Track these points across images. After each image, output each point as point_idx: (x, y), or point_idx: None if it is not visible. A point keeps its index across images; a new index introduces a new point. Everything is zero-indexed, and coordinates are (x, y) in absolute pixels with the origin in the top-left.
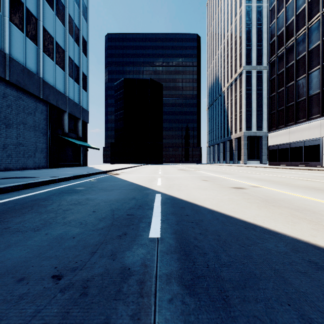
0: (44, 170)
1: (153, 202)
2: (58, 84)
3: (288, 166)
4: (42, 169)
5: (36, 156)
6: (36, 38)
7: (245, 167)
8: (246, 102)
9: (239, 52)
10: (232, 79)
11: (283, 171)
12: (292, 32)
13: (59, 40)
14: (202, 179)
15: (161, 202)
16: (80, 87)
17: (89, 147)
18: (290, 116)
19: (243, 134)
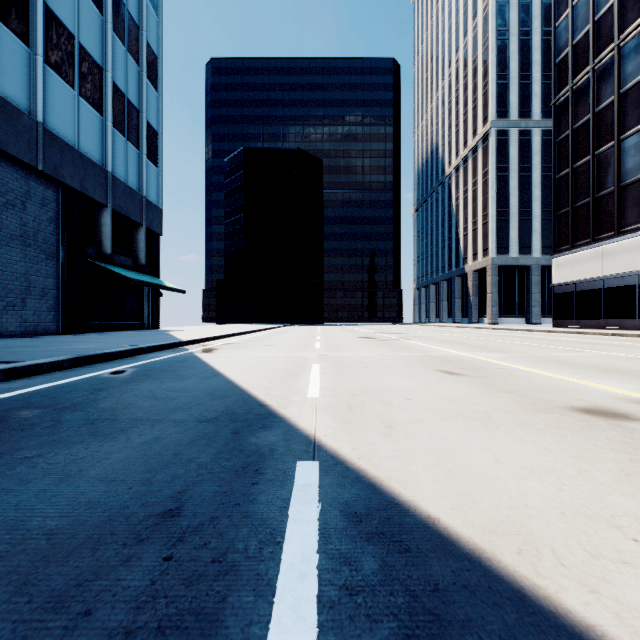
0: (35, 340)
1: (268, 584)
2: (86, 143)
3: (602, 330)
4: (43, 336)
5: (27, 305)
6: (27, 28)
7: (503, 331)
8: (498, 195)
9: (483, 93)
10: (466, 149)
11: (614, 342)
12: (609, 33)
13: (90, 44)
14: (440, 370)
15: (323, 595)
16: (142, 156)
17: (159, 287)
18: (604, 218)
19: (492, 262)
